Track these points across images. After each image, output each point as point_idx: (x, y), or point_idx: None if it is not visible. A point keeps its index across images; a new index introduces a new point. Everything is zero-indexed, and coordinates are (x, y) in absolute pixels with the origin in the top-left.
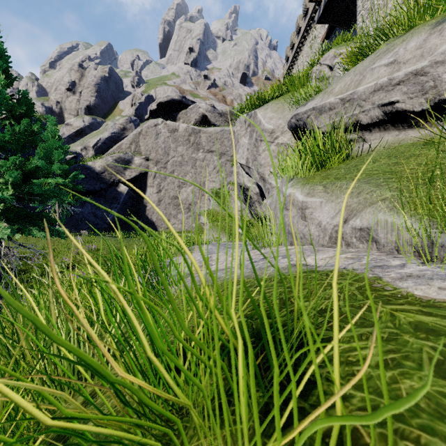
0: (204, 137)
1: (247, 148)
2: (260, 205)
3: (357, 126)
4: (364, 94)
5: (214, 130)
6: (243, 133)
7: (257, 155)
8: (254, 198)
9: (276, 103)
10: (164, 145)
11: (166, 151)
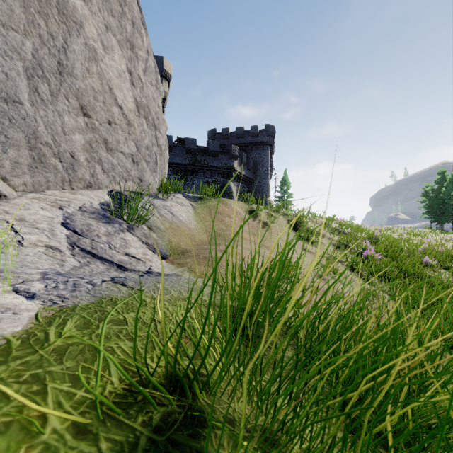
0: None
1: None
2: None
3: None
4: None
5: None
6: None
7: None
8: None
9: None
10: None
11: None
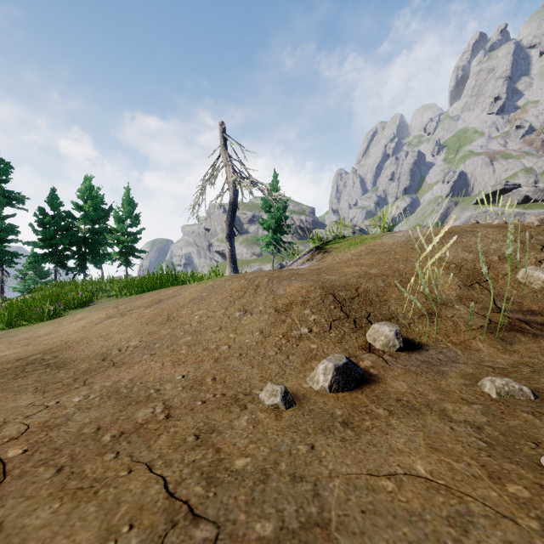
0: (528, 217)
1: None
2: None
3: None
4: None
5: (537, 212)
6: None
7: None
8: None
9: None
10: None
11: None
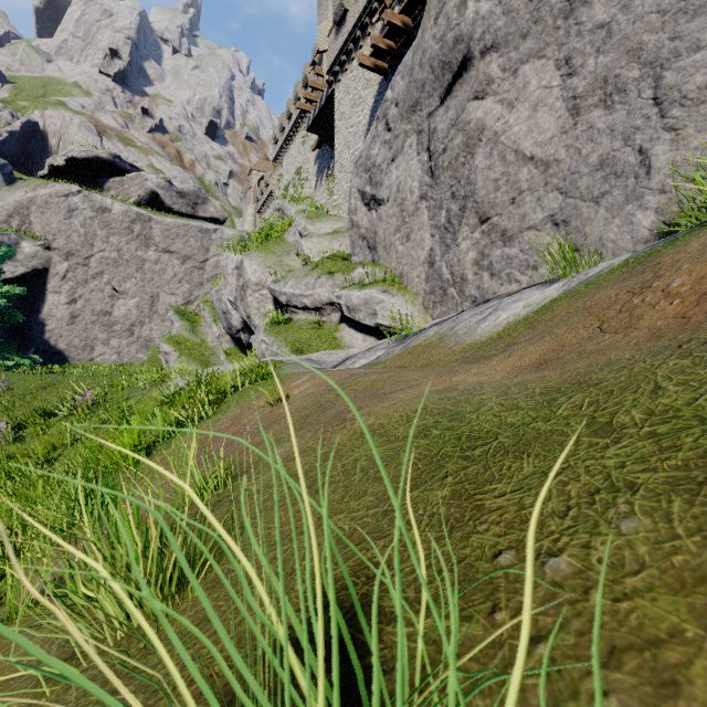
0: (158, 230)
1: (236, 288)
2: (245, 334)
3: (296, 307)
4: (297, 295)
5: (174, 222)
6: (231, 272)
7: (245, 297)
8: (239, 327)
9: (260, 256)
10: (83, 230)
11: (89, 240)
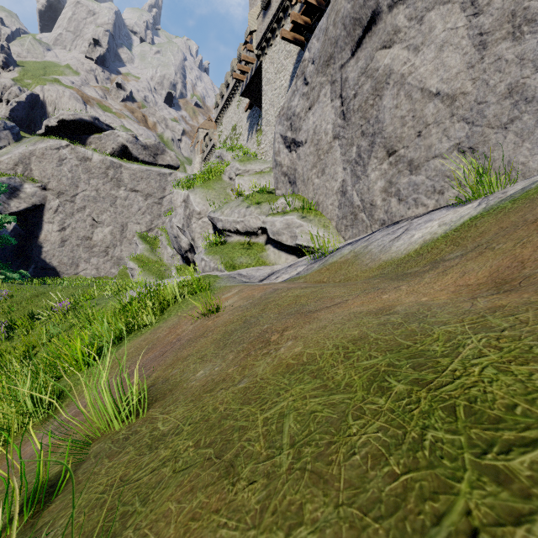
0: (127, 174)
1: (183, 217)
2: (191, 254)
3: (230, 231)
4: (231, 221)
5: (139, 168)
6: (180, 204)
7: (190, 224)
8: (187, 248)
9: (202, 191)
10: (71, 175)
11: (75, 182)
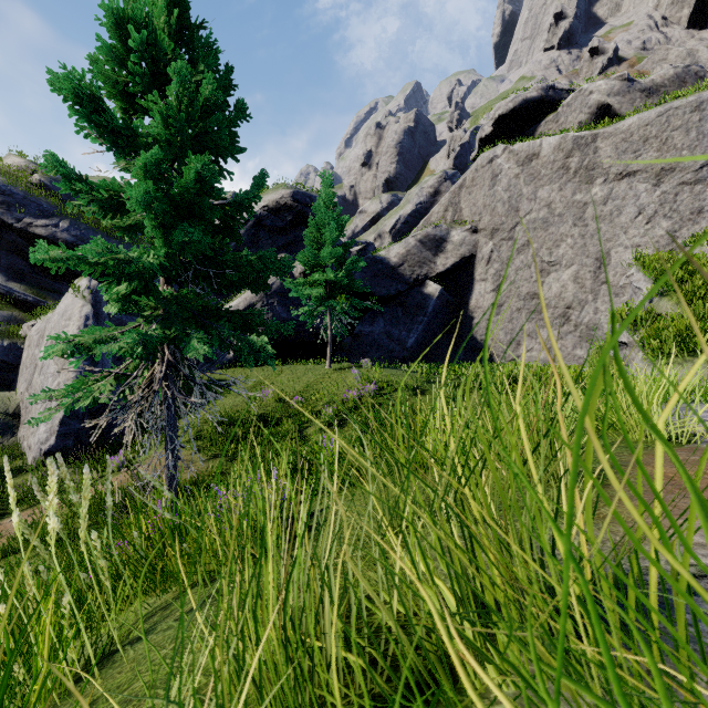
0: (607, 147)
1: None
2: None
3: None
4: None
5: (637, 121)
6: None
7: None
8: None
9: None
10: (507, 195)
11: (513, 205)
